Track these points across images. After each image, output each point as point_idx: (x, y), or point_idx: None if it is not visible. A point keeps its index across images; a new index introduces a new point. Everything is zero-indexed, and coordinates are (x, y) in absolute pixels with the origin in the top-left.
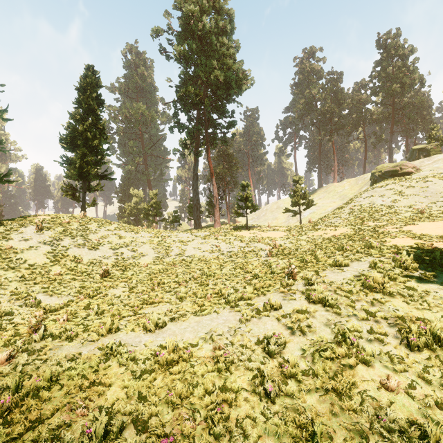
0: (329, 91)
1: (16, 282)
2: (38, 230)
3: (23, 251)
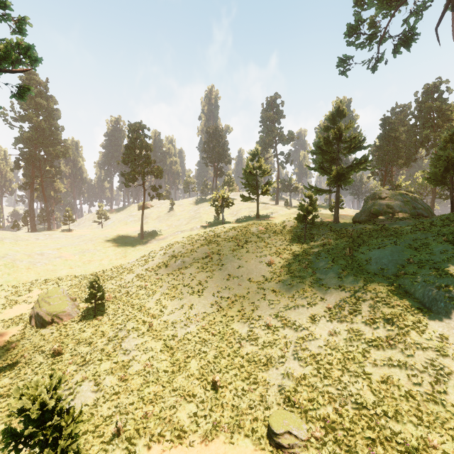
0: None
1: None
2: None
3: None
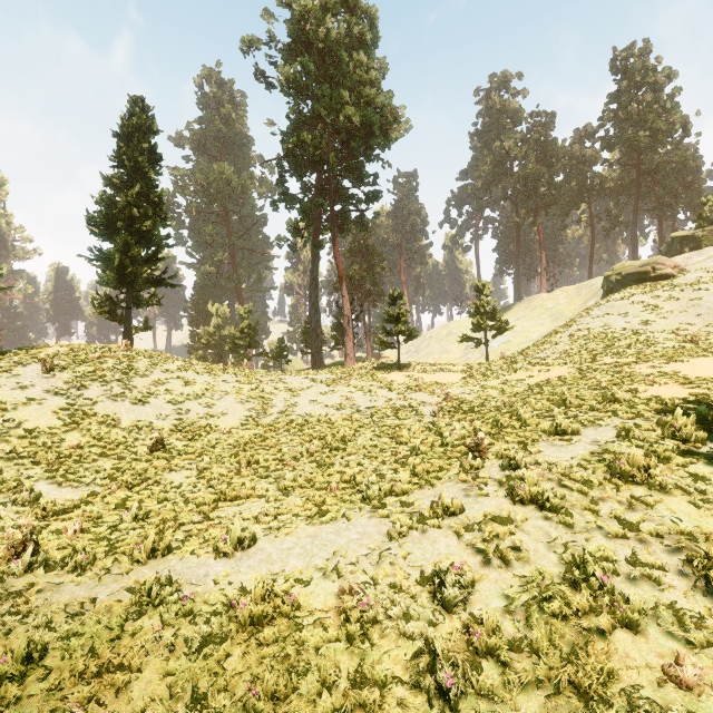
0: (532, 143)
1: (0, 460)
2: (45, 371)
3: (16, 407)
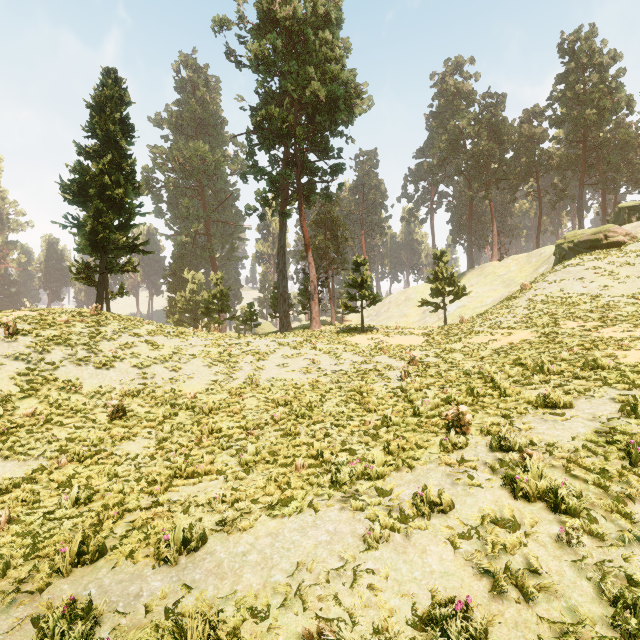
0: (485, 122)
1: None
2: (8, 336)
3: None
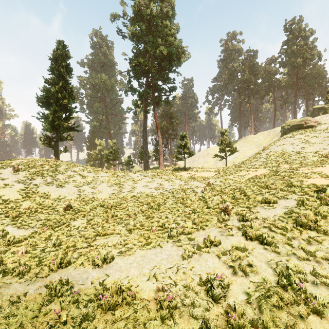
0: (247, 64)
1: None
2: (14, 171)
3: None
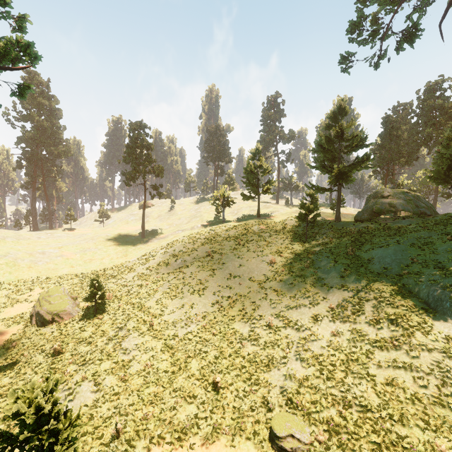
0: None
1: None
2: None
3: None
